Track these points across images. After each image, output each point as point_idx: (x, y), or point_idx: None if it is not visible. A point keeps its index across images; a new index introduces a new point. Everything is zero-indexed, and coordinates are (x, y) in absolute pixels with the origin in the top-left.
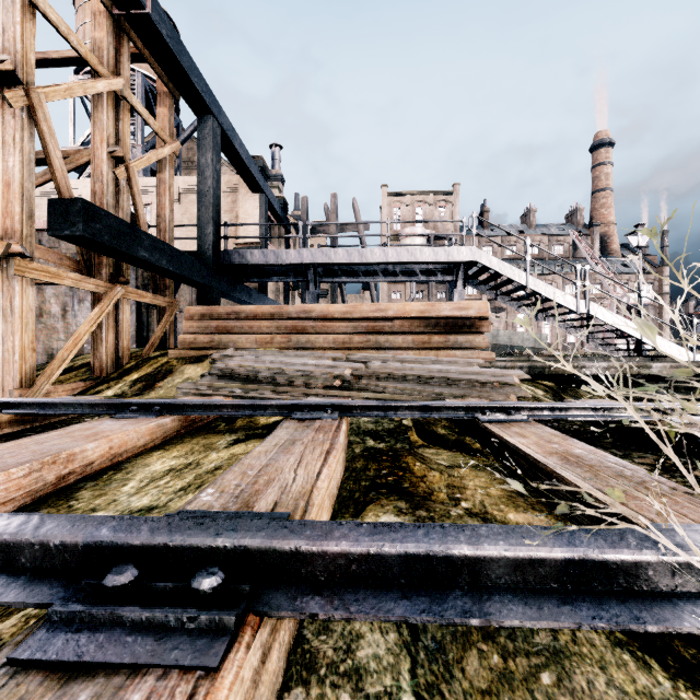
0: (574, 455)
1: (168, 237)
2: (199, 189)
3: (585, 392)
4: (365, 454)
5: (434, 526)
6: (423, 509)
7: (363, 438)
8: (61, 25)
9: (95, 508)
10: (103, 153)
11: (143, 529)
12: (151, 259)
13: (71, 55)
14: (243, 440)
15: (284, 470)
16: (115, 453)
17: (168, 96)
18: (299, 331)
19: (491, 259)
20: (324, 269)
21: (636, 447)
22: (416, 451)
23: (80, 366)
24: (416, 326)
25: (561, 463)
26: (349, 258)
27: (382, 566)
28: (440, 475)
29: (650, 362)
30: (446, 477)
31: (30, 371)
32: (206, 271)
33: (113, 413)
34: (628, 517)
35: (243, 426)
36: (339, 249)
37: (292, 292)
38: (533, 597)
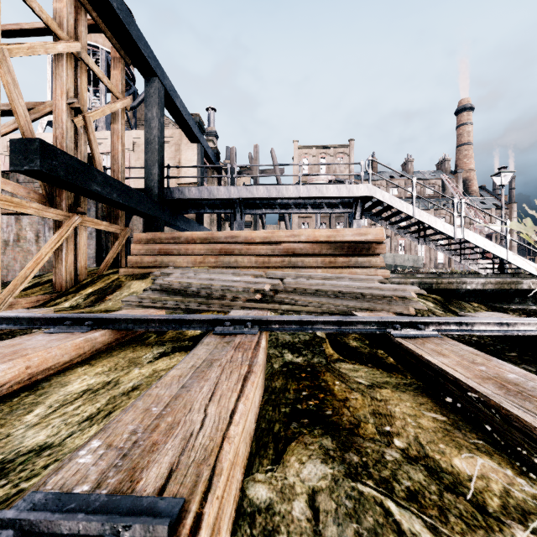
0: (511, 382)
1: (121, 176)
2: (146, 138)
3: (467, 303)
4: (284, 370)
5: None
6: (353, 450)
7: (281, 350)
8: None
9: None
10: (63, 104)
11: None
12: (103, 193)
13: (40, 26)
14: (168, 353)
15: (194, 407)
16: (33, 372)
17: (121, 61)
18: (227, 253)
19: (384, 194)
20: (248, 203)
21: None
22: (333, 366)
23: (45, 282)
24: (323, 249)
25: (502, 393)
26: (268, 194)
27: None
28: (362, 397)
29: (521, 279)
30: (369, 400)
31: None
32: (151, 204)
33: (48, 328)
34: None
35: (172, 337)
36: (260, 187)
37: (223, 223)
38: None
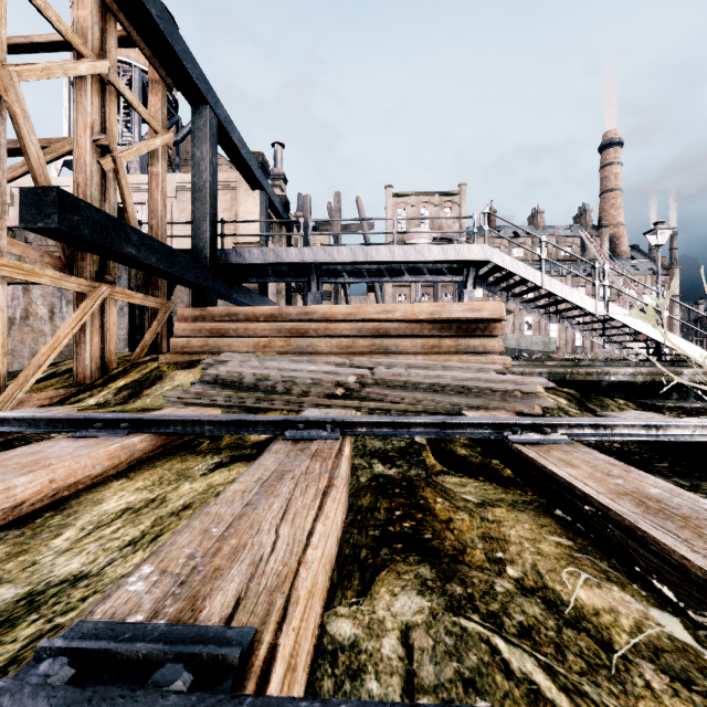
0: (652, 498)
1: (161, 234)
2: (194, 184)
3: (611, 400)
4: (373, 485)
5: None
6: (456, 580)
7: (370, 460)
8: None
9: (1, 577)
10: (87, 141)
11: None
12: (139, 256)
13: (56, 39)
14: (226, 463)
15: (262, 527)
16: (58, 487)
17: (161, 84)
18: (299, 335)
19: (504, 258)
20: (326, 269)
21: (701, 475)
22: (434, 480)
23: (63, 372)
24: (425, 329)
25: (640, 511)
26: (353, 257)
27: None
28: (470, 518)
29: (680, 368)
30: (479, 522)
31: None
32: (201, 271)
33: (73, 431)
34: None
35: (230, 443)
36: (343, 248)
37: (294, 294)
38: None
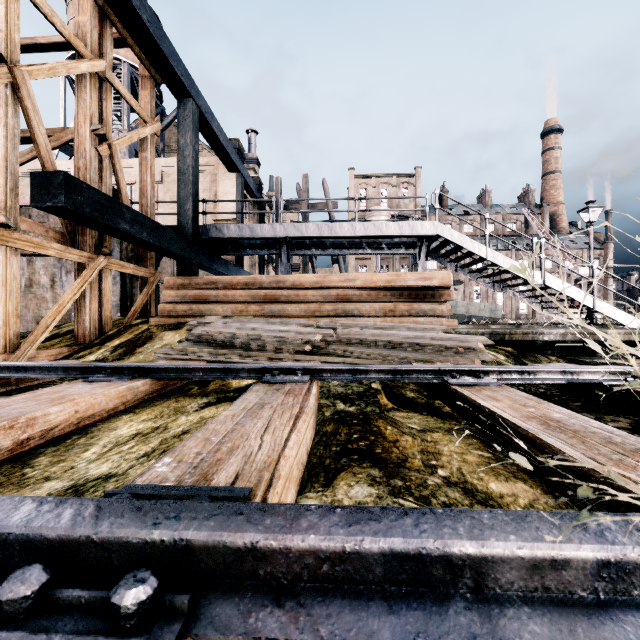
0: (554, 420)
1: (150, 212)
2: (179, 168)
3: (544, 357)
4: (336, 417)
5: (424, 512)
6: (398, 477)
7: (333, 401)
8: (45, 7)
9: (50, 476)
10: (86, 131)
11: (64, 517)
12: (132, 231)
13: (58, 40)
14: (214, 403)
15: (250, 436)
16: (81, 417)
17: (150, 80)
18: (272, 300)
19: (453, 233)
20: (296, 243)
21: (606, 411)
22: (386, 414)
23: (65, 333)
24: (382, 295)
25: (542, 428)
26: (319, 232)
27: (361, 566)
28: (412, 439)
29: (605, 329)
30: (419, 442)
31: (14, 337)
32: (185, 244)
33: (86, 377)
34: (636, 493)
35: (215, 389)
36: (310, 224)
37: (267, 266)
38: (558, 611)
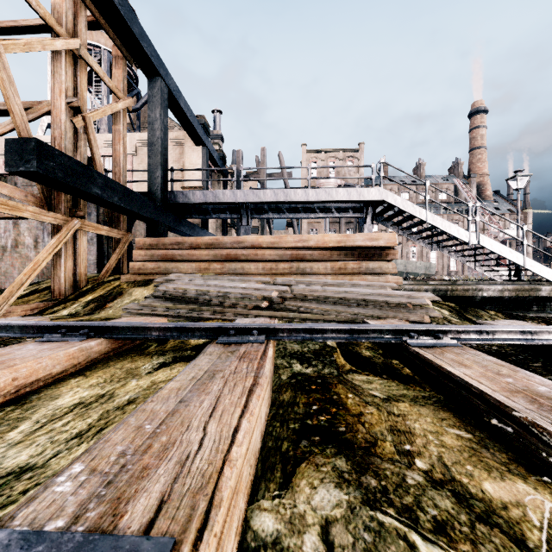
0: (543, 395)
1: (122, 179)
2: (149, 139)
3: (484, 311)
4: (293, 382)
5: None
6: (370, 472)
7: (290, 361)
8: None
9: None
10: (61, 103)
11: None
12: (103, 196)
13: (38, 23)
14: (169, 363)
15: (192, 424)
16: (20, 384)
17: (122, 60)
18: (232, 259)
19: (396, 198)
20: (255, 207)
21: None
22: (345, 377)
23: (43, 289)
24: (333, 254)
25: (535, 408)
26: (276, 198)
27: None
28: (378, 412)
29: (539, 285)
30: (386, 415)
31: None
32: (154, 208)
33: (41, 336)
34: None
35: (173, 346)
36: (267, 190)
37: (229, 229)
38: None
